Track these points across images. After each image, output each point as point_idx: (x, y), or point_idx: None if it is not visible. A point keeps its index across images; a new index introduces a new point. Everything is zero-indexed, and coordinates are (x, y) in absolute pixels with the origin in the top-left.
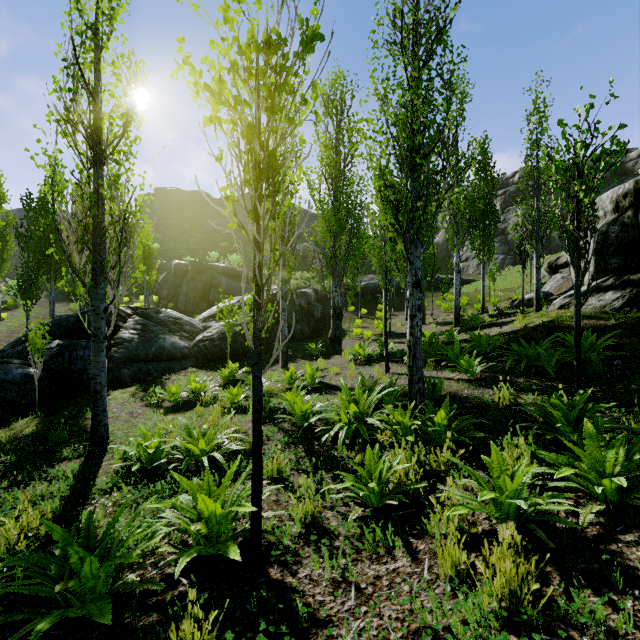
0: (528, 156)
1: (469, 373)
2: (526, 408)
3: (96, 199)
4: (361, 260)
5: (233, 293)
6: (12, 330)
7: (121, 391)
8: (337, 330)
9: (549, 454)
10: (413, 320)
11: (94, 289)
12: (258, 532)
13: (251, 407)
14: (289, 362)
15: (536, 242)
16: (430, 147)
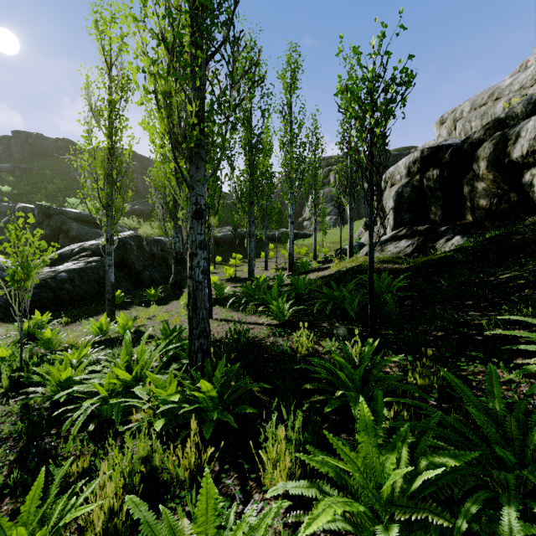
0: (343, 119)
1: (279, 318)
2: (310, 367)
3: None
4: None
5: (85, 239)
6: None
7: None
8: (178, 275)
9: (311, 460)
10: (193, 259)
11: None
12: None
13: (4, 376)
14: (121, 309)
15: (349, 196)
16: (210, 41)
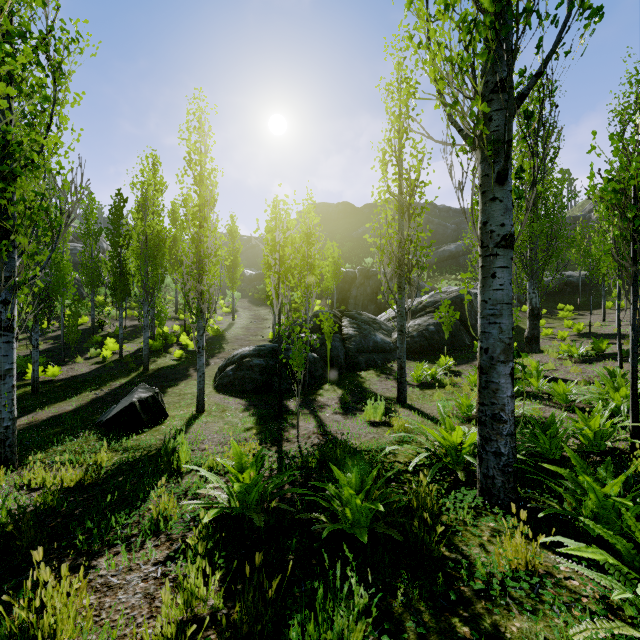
0: None
1: None
2: None
3: (401, 241)
4: (563, 261)
5: None
6: (246, 327)
7: (365, 373)
8: (535, 330)
9: None
10: None
11: (400, 300)
12: (638, 439)
13: None
14: None
15: None
16: None
